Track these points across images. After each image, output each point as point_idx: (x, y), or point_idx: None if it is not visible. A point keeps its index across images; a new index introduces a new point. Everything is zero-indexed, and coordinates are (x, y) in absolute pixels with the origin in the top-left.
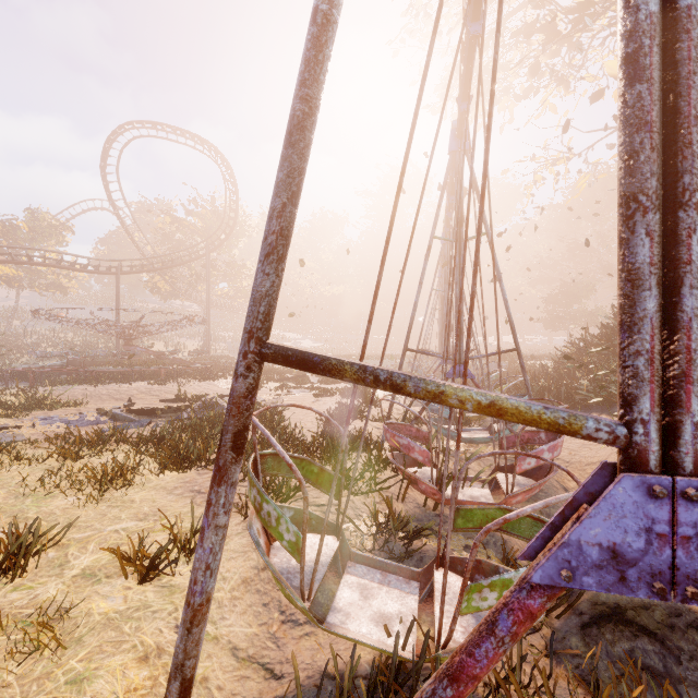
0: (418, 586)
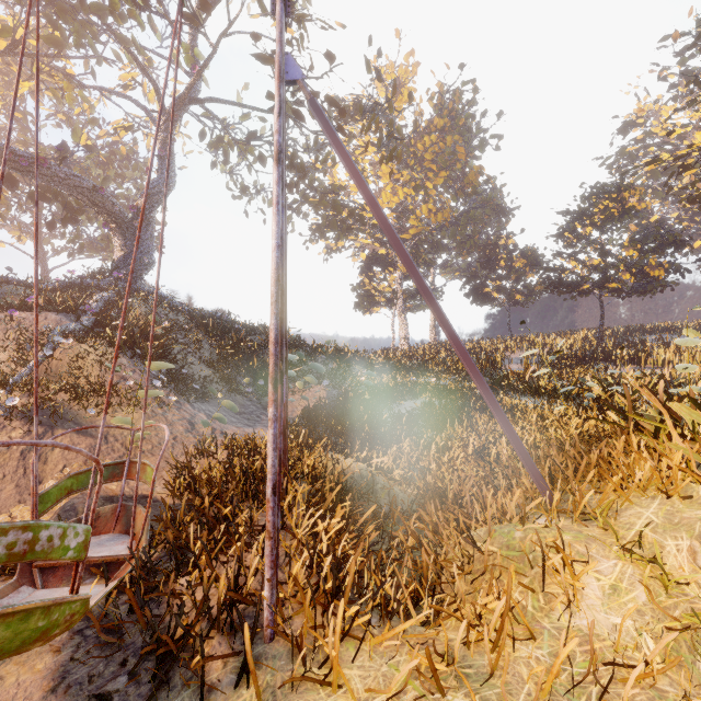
0: (28, 587)
